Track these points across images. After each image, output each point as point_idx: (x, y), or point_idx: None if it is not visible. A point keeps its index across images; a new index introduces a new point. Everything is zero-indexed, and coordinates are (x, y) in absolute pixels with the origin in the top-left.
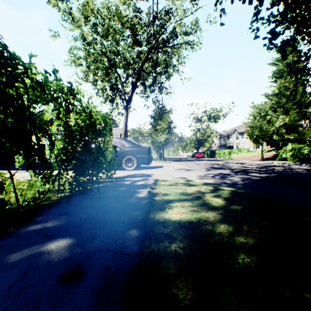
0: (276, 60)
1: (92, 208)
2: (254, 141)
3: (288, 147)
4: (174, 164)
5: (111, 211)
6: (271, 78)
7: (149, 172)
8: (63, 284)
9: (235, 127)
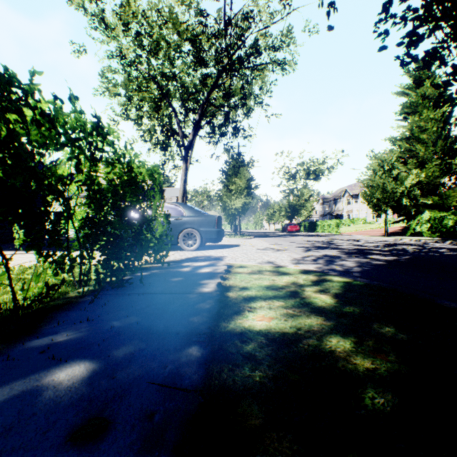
0: (407, 88)
1: (129, 311)
2: (375, 207)
3: (425, 217)
4: (256, 241)
5: (159, 316)
6: (400, 115)
7: (219, 254)
8: (74, 445)
9: (345, 187)
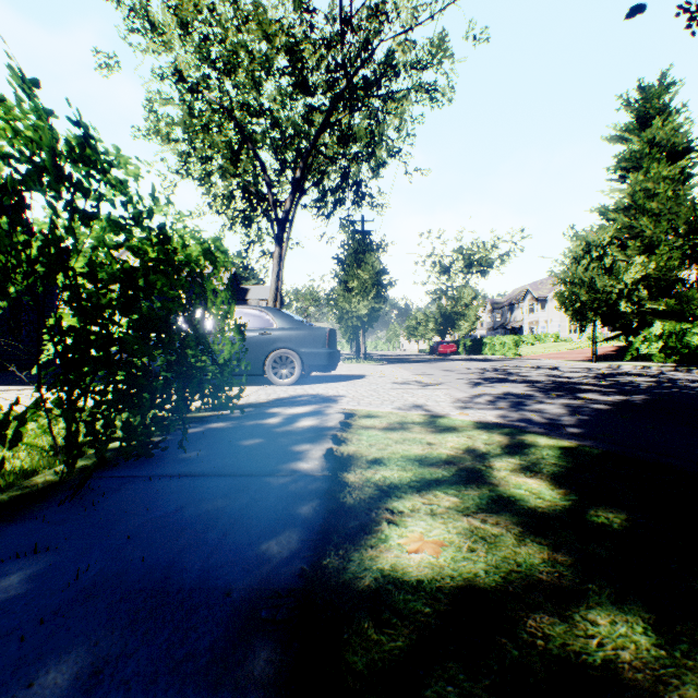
0: (625, 131)
1: (138, 522)
2: (576, 315)
3: (655, 331)
4: (391, 368)
5: (198, 536)
6: (614, 172)
7: (332, 391)
8: None
9: (527, 285)
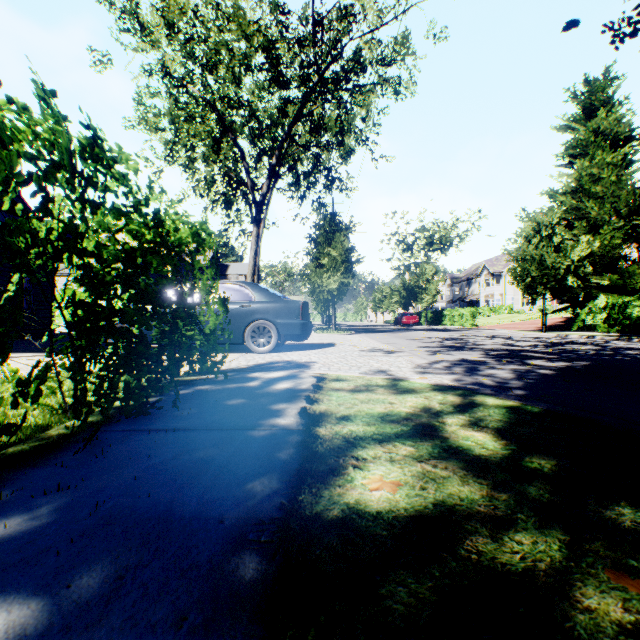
0: (573, 121)
1: (142, 467)
2: (528, 289)
3: (599, 304)
4: (359, 338)
5: (194, 478)
6: (562, 159)
7: (305, 358)
8: None
9: (483, 262)
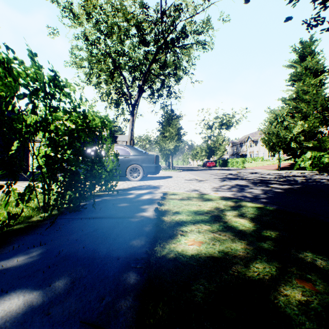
0: (294, 62)
1: (79, 235)
2: (271, 149)
3: (307, 156)
4: (184, 173)
5: (104, 240)
6: (288, 82)
7: (157, 183)
8: None
9: (248, 134)
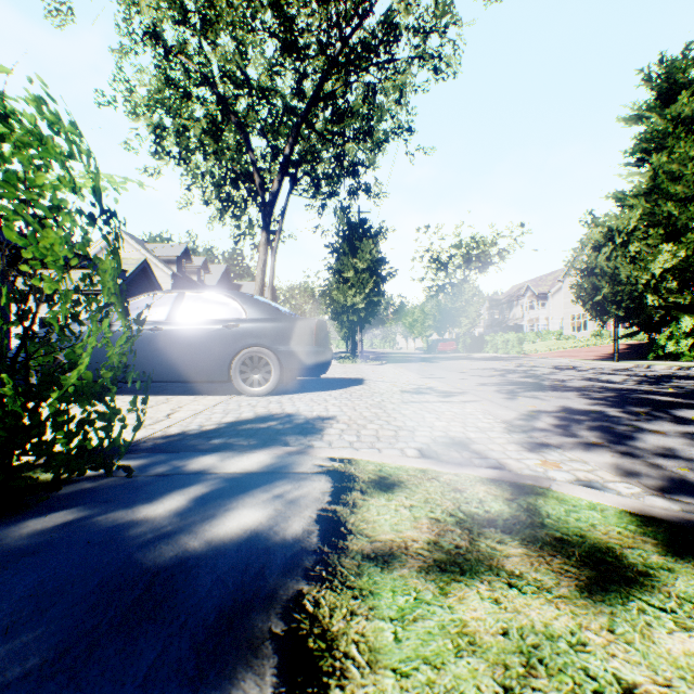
0: (645, 109)
1: None
2: (596, 310)
3: (684, 327)
4: (393, 369)
5: None
6: (632, 155)
7: (319, 408)
8: None
9: (527, 282)
